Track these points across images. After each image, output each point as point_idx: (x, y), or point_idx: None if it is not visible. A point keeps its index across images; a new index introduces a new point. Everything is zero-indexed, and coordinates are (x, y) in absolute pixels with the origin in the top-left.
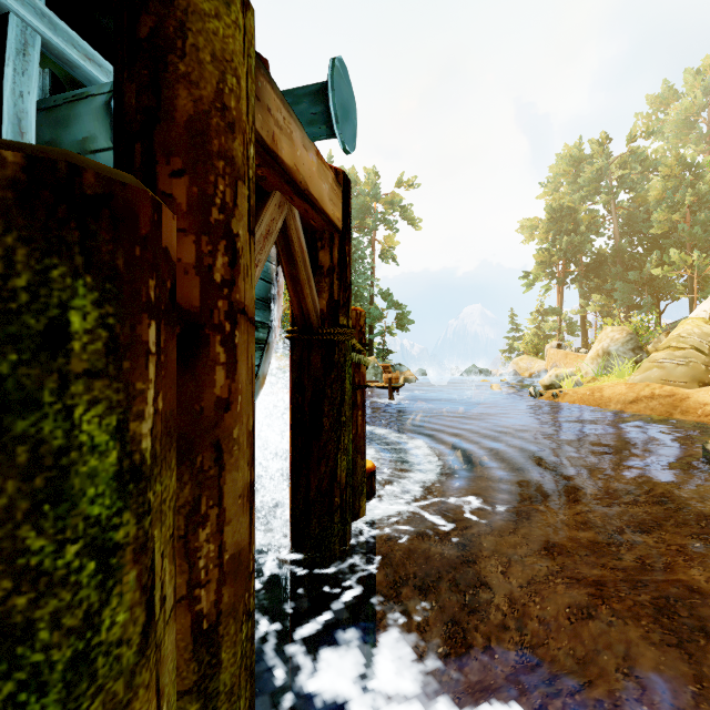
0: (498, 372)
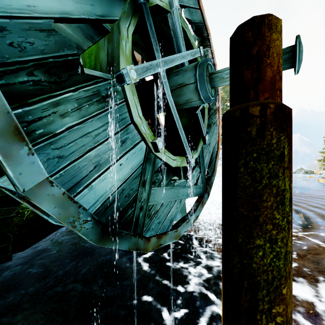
0: (317, 172)
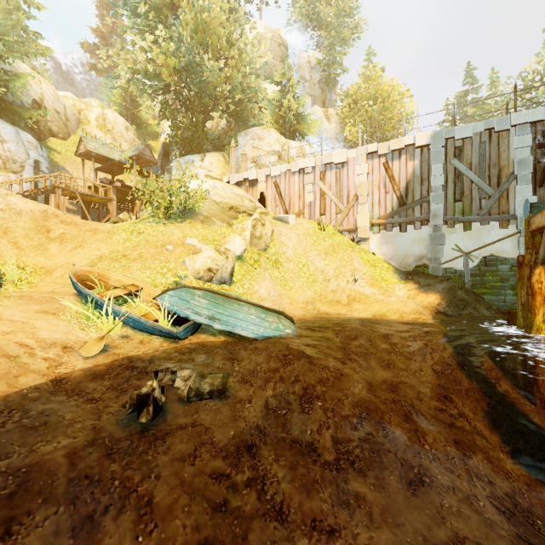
0: None
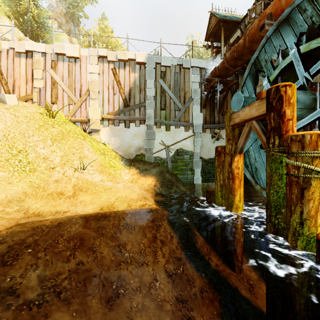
0: None
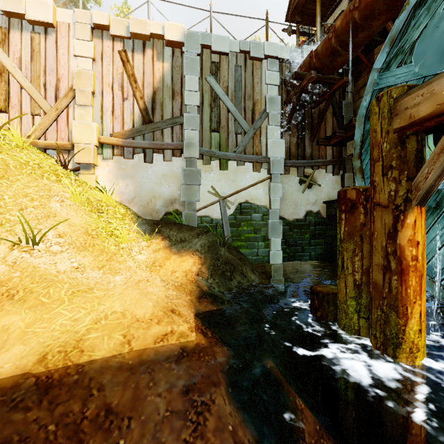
0: None
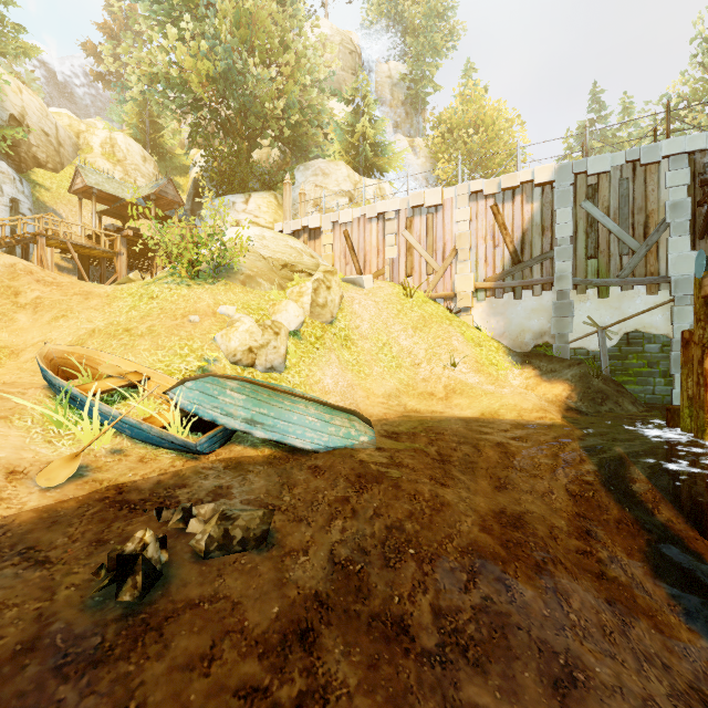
0: None
